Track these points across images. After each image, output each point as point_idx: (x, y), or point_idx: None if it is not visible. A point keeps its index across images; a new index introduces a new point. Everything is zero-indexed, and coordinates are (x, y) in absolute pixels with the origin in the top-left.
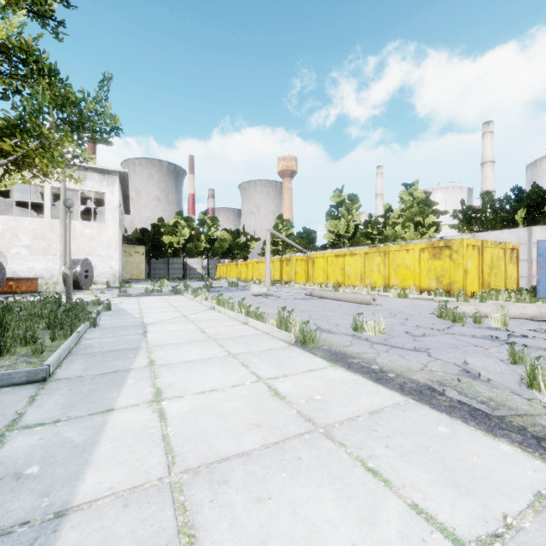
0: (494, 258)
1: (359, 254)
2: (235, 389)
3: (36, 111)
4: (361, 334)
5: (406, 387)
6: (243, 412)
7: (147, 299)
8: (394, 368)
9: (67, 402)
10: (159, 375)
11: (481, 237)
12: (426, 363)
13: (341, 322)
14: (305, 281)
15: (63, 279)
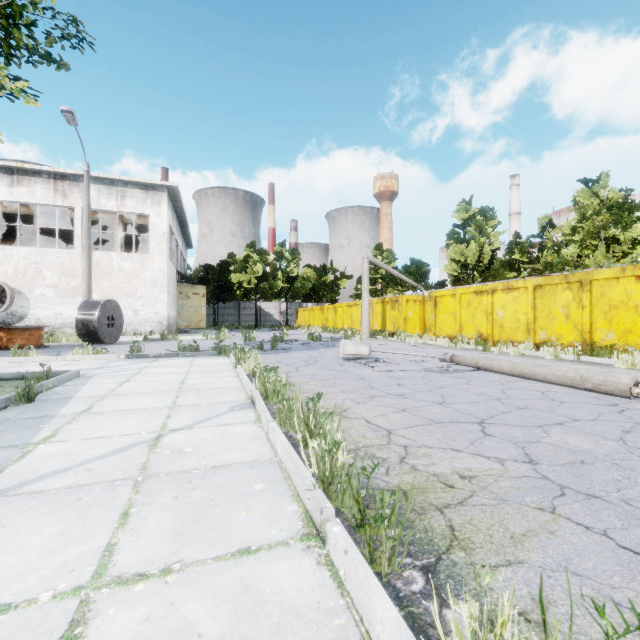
0: None
1: (523, 288)
2: None
3: None
4: None
5: None
6: None
7: (160, 366)
8: None
9: None
10: None
11: None
12: None
13: None
14: (420, 333)
15: (77, 328)
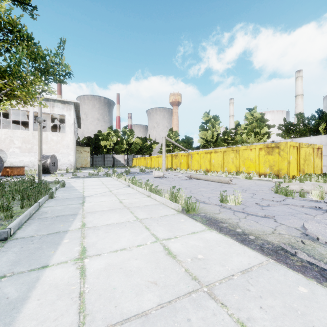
0: (306, 154)
1: (220, 152)
2: (139, 248)
3: (18, 62)
4: (226, 205)
5: (265, 248)
6: (144, 270)
7: (89, 180)
8: (253, 231)
9: (16, 258)
10: (86, 236)
11: (297, 141)
12: (274, 227)
13: (211, 196)
14: (186, 169)
15: None
